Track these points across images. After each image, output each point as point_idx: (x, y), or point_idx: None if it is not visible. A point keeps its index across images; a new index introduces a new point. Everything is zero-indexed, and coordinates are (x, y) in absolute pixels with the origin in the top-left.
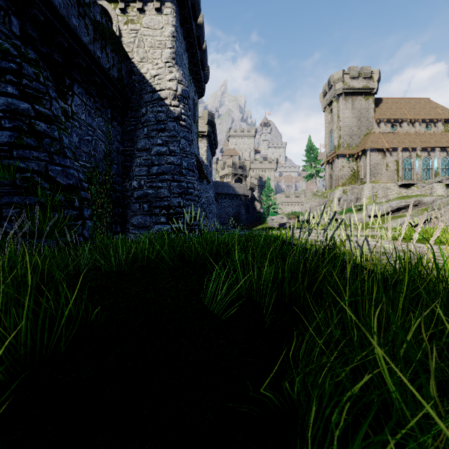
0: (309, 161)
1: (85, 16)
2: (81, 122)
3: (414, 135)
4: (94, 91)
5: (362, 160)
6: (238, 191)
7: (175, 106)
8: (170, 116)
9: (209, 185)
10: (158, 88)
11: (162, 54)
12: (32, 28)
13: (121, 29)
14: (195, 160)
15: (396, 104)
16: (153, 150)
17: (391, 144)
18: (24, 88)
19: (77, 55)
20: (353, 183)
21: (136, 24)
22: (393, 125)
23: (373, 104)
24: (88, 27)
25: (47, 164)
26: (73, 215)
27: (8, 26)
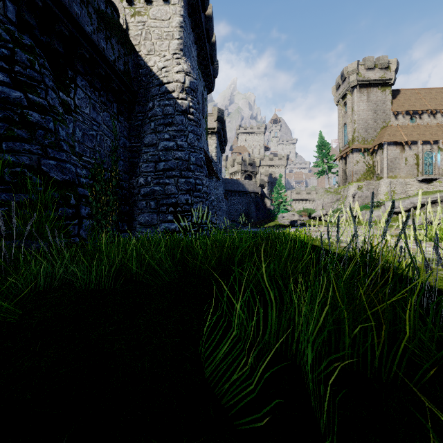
0: (320, 157)
1: (88, 4)
2: (85, 116)
3: (435, 126)
4: (99, 84)
5: (378, 154)
6: (247, 188)
7: (182, 99)
8: (177, 110)
9: (218, 182)
10: (166, 81)
11: (169, 45)
12: (30, 14)
13: (128, 22)
14: (203, 155)
15: (415, 94)
16: (160, 145)
17: (410, 137)
18: (16, 76)
19: (80, 46)
20: (368, 179)
21: (143, 16)
22: (413, 117)
23: (390, 95)
24: (91, 15)
25: (40, 158)
26: (68, 214)
27: (3, 11)
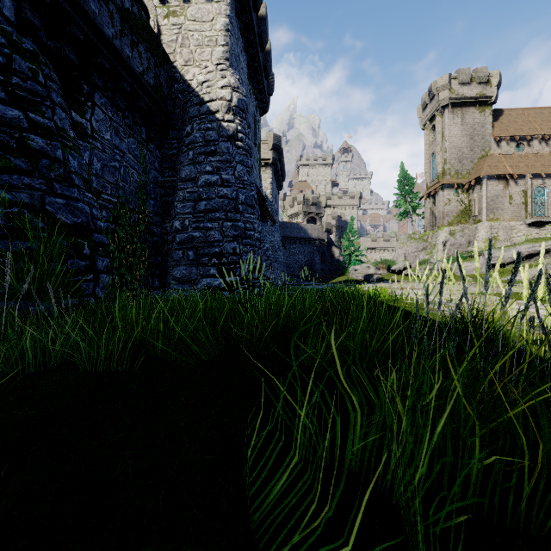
0: (402, 195)
1: (109, 1)
2: (105, 143)
3: (548, 156)
4: (122, 102)
5: (476, 191)
6: (311, 233)
7: (228, 122)
8: (222, 135)
9: (274, 227)
10: (207, 99)
11: (212, 54)
12: (33, 12)
13: (160, 25)
14: (255, 192)
15: (522, 116)
16: (200, 180)
17: (516, 170)
18: (14, 89)
19: (98, 53)
20: (463, 222)
21: (179, 17)
22: (519, 144)
23: (491, 117)
24: (112, 15)
25: (43, 195)
26: (80, 267)
27: None
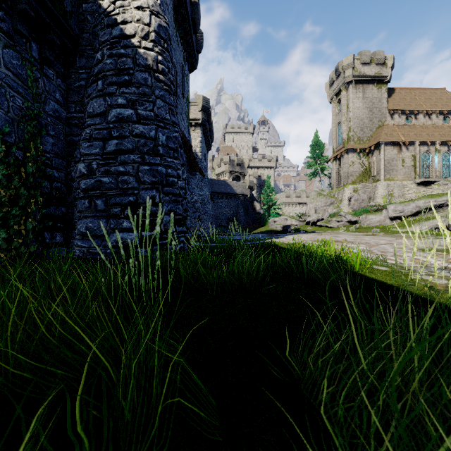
0: (313, 158)
1: None
2: None
3: (432, 127)
4: None
5: (375, 155)
6: (236, 190)
7: (147, 49)
8: (138, 63)
9: (203, 182)
10: (121, 20)
11: None
12: None
13: None
14: (179, 135)
15: (409, 94)
16: (110, 114)
17: (407, 137)
18: None
19: None
20: (364, 181)
21: None
22: (408, 117)
23: (386, 93)
24: None
25: None
26: None
27: None
